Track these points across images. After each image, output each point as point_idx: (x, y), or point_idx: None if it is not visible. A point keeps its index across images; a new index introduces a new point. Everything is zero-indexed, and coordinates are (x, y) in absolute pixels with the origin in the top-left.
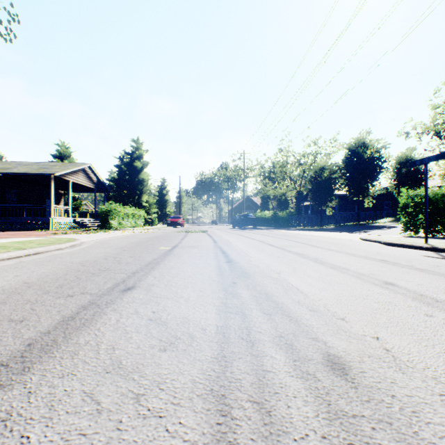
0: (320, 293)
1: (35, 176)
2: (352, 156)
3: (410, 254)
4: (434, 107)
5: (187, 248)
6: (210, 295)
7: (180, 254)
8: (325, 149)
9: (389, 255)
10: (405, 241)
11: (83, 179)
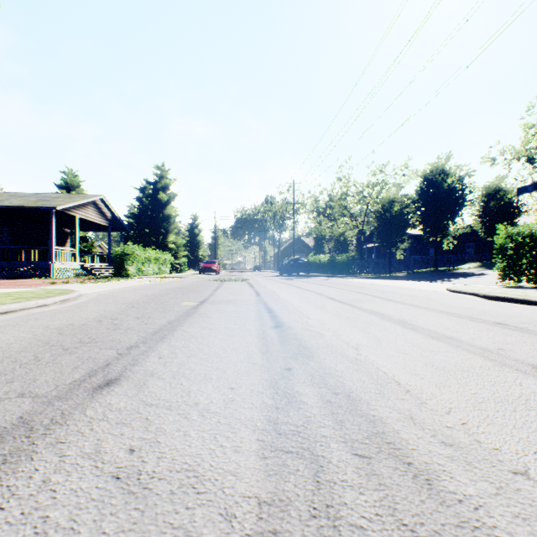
0: (441, 393)
1: (31, 210)
2: (428, 186)
3: (531, 313)
4: (527, 127)
5: (219, 304)
6: (247, 399)
7: (208, 314)
8: (394, 178)
9: (502, 315)
10: (511, 294)
11: (93, 214)
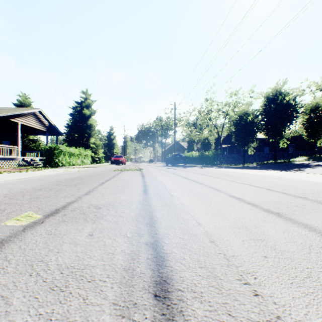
0: None
1: None
2: (270, 103)
3: None
4: None
5: (71, 221)
6: None
7: None
8: (243, 99)
9: None
10: None
11: (33, 122)
